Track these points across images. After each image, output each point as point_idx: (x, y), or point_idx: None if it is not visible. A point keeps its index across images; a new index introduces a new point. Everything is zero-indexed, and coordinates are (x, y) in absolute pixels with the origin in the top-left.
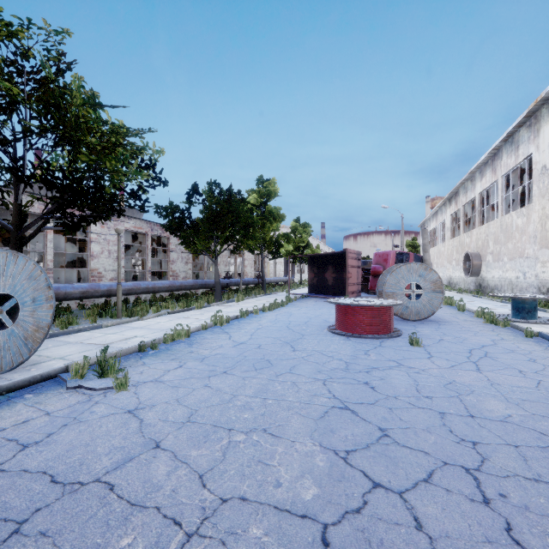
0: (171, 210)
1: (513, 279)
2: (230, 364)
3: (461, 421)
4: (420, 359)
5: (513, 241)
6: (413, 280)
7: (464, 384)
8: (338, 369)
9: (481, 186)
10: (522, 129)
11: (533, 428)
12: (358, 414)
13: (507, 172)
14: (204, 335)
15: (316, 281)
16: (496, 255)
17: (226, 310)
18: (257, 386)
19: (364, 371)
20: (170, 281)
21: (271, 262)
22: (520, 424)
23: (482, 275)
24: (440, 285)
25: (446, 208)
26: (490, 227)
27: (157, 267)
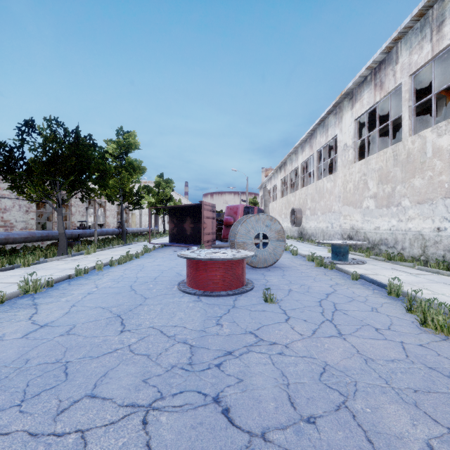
0: None
1: (324, 228)
2: None
3: None
4: (279, 325)
5: (324, 200)
6: (261, 230)
7: (340, 369)
8: (177, 367)
9: (302, 158)
10: (331, 116)
11: None
12: None
13: (320, 148)
14: None
15: (175, 231)
16: (312, 210)
17: (64, 266)
18: None
19: (214, 364)
20: None
21: (138, 214)
22: None
23: (303, 225)
24: (283, 234)
25: (278, 174)
26: (308, 189)
27: None
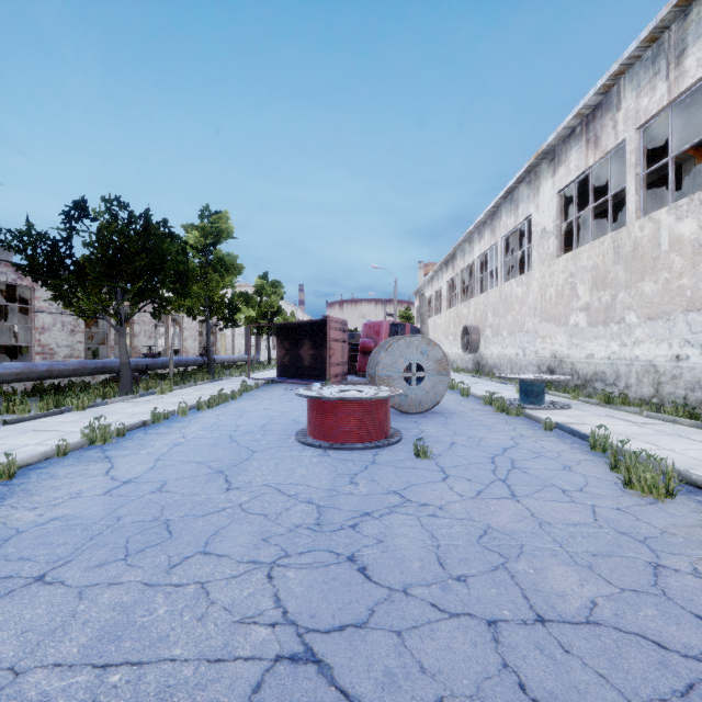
0: (29, 239)
1: (513, 356)
2: (69, 546)
3: (530, 644)
4: (433, 485)
5: (513, 313)
6: (414, 358)
7: (505, 532)
8: (302, 527)
9: (480, 249)
10: (522, 186)
11: (640, 633)
12: (332, 677)
13: (506, 234)
14: (53, 470)
15: (287, 361)
16: (495, 328)
17: (132, 409)
18: (105, 617)
19: (348, 524)
20: (24, 363)
21: (228, 334)
22: (618, 625)
23: (481, 352)
24: (446, 365)
25: (443, 273)
26: (489, 297)
27: (25, 338)
